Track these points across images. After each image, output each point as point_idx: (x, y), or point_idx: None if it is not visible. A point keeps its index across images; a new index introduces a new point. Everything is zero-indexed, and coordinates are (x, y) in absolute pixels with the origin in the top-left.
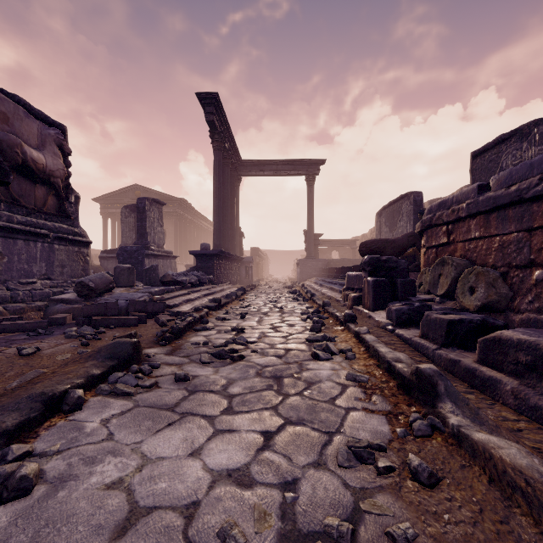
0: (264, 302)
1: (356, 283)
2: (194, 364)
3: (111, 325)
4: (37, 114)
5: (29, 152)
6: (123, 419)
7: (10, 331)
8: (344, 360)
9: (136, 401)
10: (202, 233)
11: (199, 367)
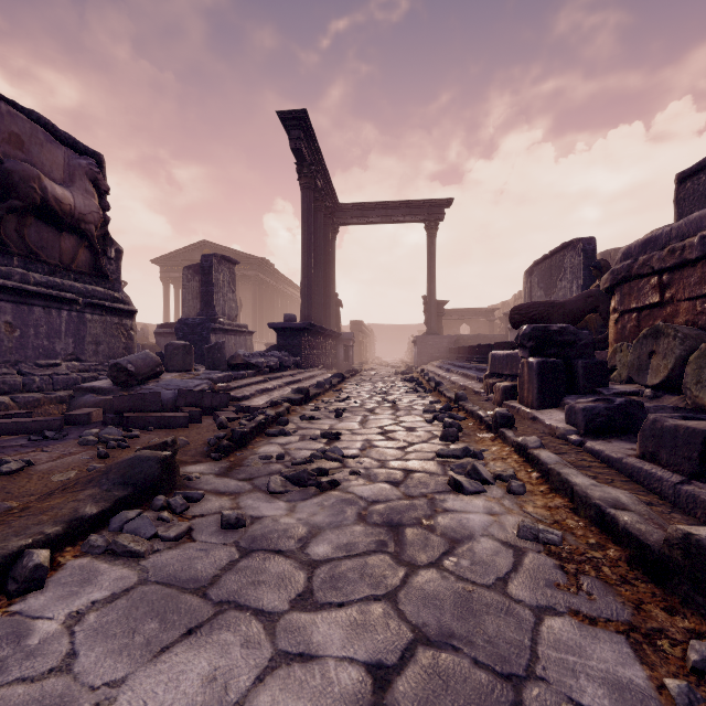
0: (369, 393)
1: (507, 367)
2: (258, 494)
3: (150, 425)
4: (64, 138)
5: (50, 188)
6: (109, 614)
7: (8, 432)
8: (505, 494)
9: (144, 571)
10: (288, 303)
11: (265, 501)
